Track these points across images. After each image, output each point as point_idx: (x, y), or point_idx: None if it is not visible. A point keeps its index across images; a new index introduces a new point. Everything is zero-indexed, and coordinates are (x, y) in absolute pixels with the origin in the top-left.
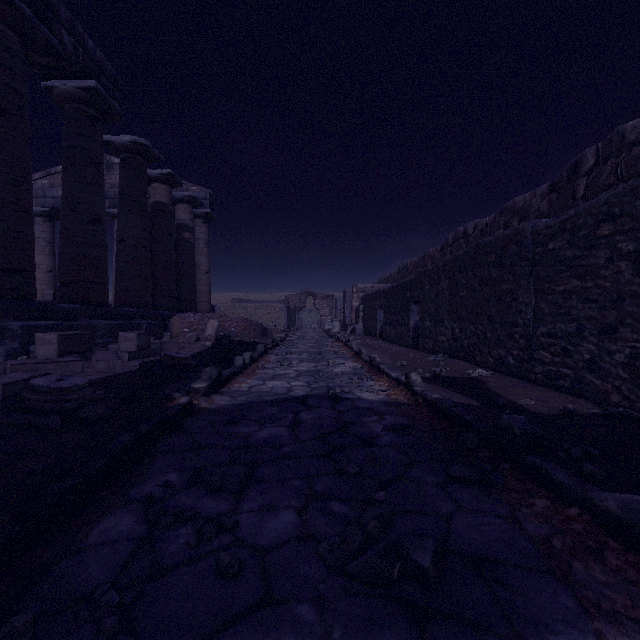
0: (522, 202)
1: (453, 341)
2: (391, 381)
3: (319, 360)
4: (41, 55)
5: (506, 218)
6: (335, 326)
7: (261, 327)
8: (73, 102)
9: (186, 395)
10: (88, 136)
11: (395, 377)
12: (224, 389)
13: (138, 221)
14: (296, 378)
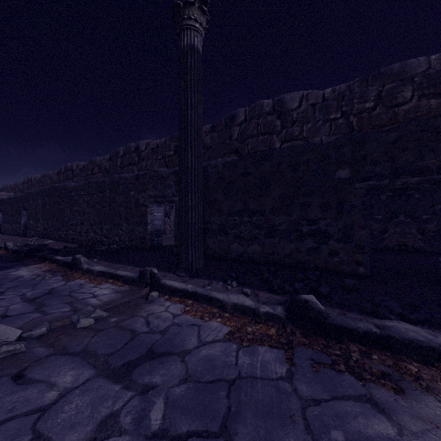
0: (99, 160)
1: (44, 230)
2: None
3: None
4: None
5: (93, 166)
6: None
7: None
8: None
9: None
10: None
11: None
12: None
13: None
14: None
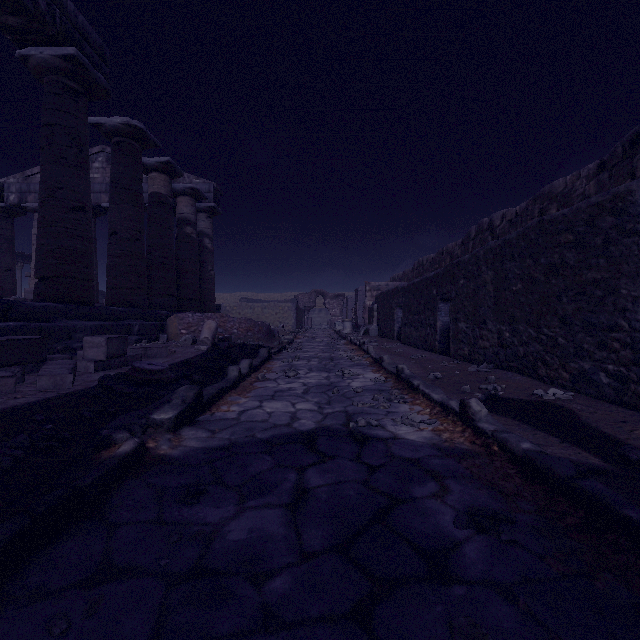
0: (562, 186)
1: (500, 347)
2: (433, 406)
3: (331, 369)
4: (8, 13)
5: (541, 205)
6: (346, 327)
7: (266, 328)
8: (52, 74)
9: (141, 432)
10: (69, 112)
11: (439, 401)
12: (205, 416)
13: (131, 212)
14: (303, 397)
